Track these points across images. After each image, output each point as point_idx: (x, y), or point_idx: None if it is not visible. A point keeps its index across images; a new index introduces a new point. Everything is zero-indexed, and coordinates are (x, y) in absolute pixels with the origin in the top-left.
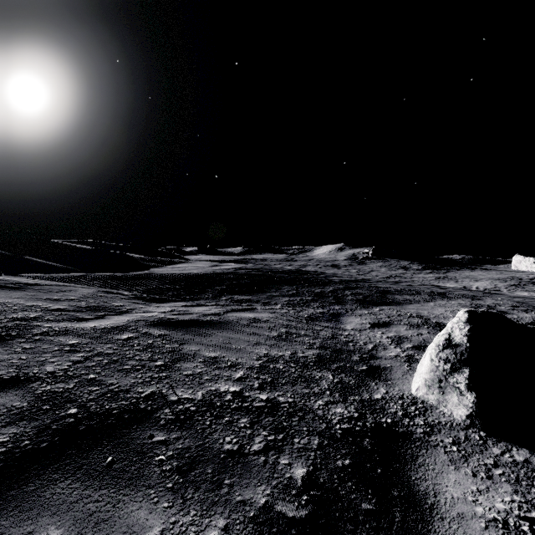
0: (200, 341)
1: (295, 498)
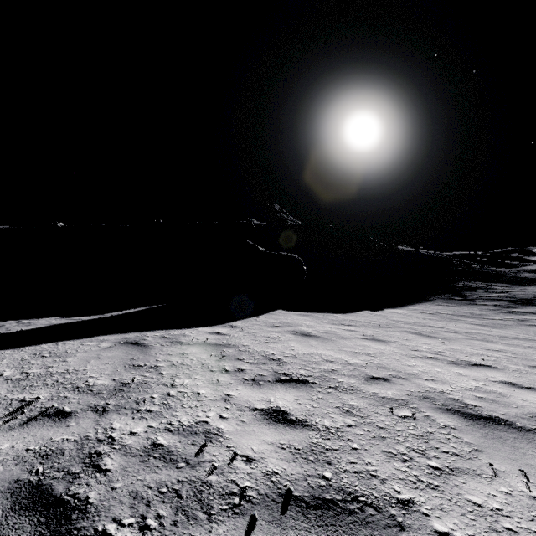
0: None
1: None
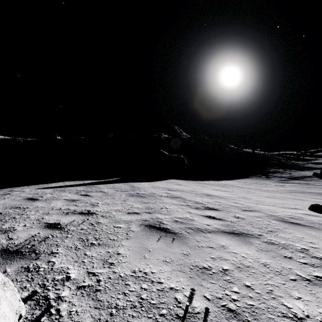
0: (318, 166)
1: (319, 168)
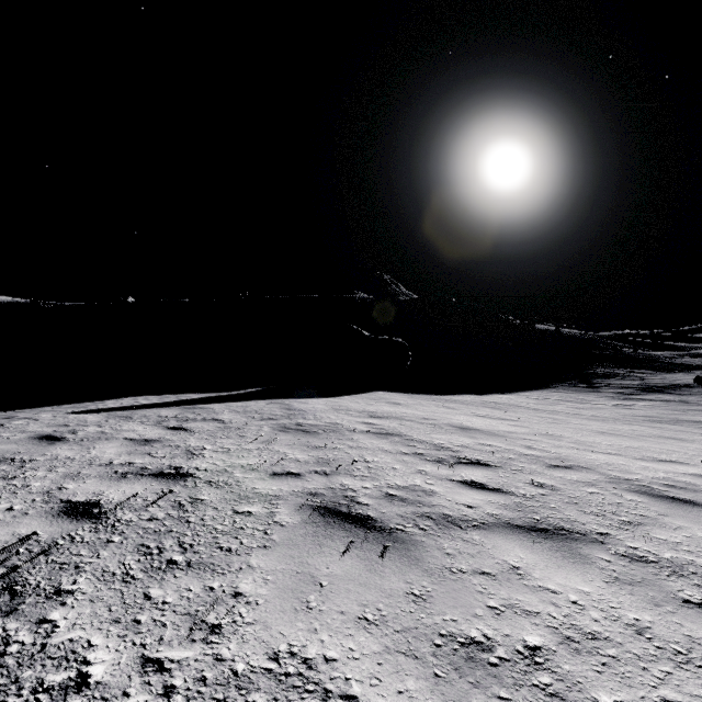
0: None
1: None
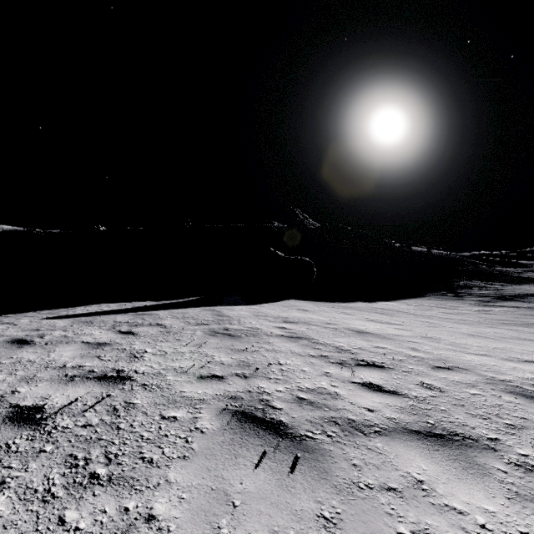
0: None
1: None
